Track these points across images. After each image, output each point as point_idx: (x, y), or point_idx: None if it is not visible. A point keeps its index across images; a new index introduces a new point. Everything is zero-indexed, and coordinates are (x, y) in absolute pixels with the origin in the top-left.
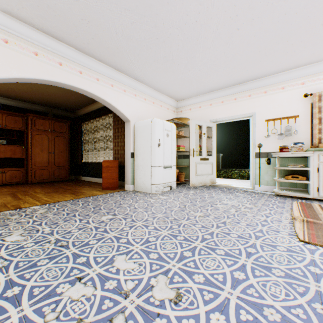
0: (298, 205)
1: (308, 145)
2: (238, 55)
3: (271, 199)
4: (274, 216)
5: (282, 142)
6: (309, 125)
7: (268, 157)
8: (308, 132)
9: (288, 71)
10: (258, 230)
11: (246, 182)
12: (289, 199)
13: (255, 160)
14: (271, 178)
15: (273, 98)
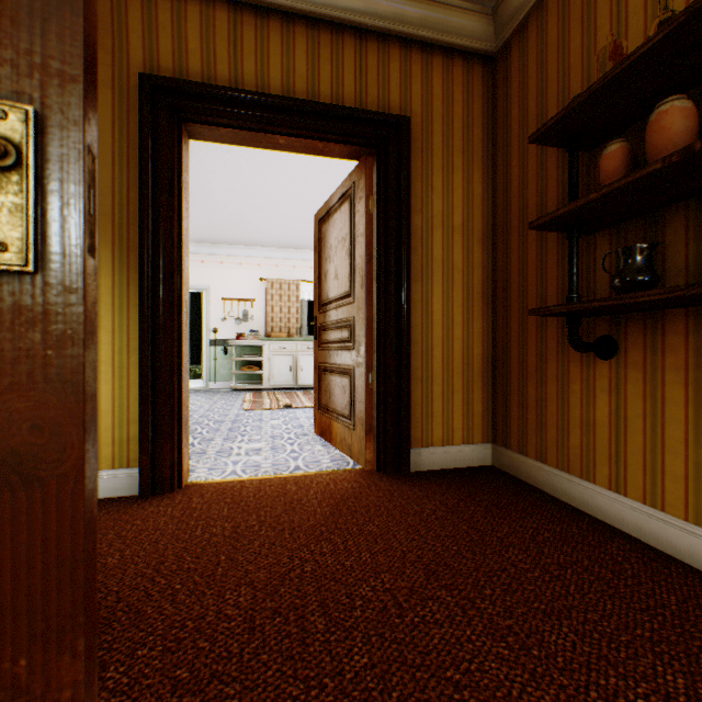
0: (252, 394)
1: (264, 333)
2: (192, 219)
3: (228, 394)
4: (230, 403)
5: (240, 327)
6: (265, 312)
7: (226, 345)
8: (264, 320)
9: (246, 247)
10: (217, 411)
11: (197, 382)
12: (246, 392)
13: (211, 349)
14: (229, 372)
15: (232, 273)
